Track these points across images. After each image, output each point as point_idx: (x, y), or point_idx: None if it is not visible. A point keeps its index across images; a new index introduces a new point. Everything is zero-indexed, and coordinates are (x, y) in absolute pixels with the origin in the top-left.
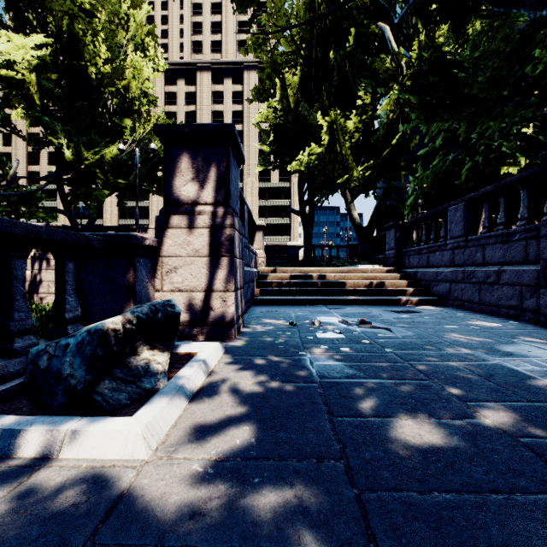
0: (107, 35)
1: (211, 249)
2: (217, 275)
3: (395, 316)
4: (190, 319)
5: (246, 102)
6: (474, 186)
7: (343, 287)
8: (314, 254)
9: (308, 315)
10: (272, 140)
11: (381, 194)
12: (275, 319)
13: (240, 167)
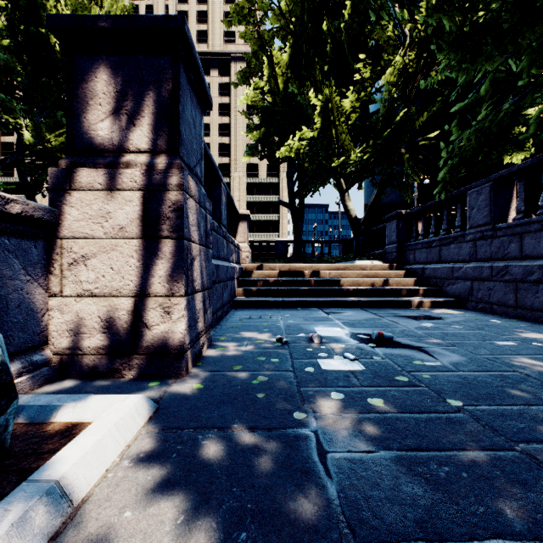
0: (76, 7)
1: (145, 225)
2: (155, 269)
3: (416, 325)
4: (109, 343)
5: (233, 94)
6: (476, 177)
7: (340, 286)
8: (304, 250)
9: (302, 324)
10: (258, 124)
11: (379, 183)
12: (258, 331)
13: (205, 111)
